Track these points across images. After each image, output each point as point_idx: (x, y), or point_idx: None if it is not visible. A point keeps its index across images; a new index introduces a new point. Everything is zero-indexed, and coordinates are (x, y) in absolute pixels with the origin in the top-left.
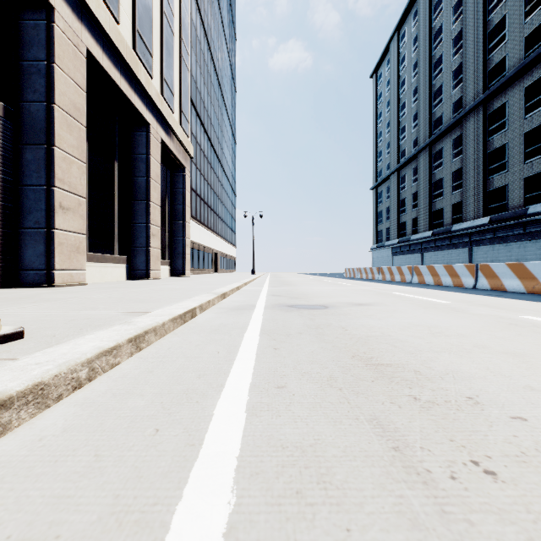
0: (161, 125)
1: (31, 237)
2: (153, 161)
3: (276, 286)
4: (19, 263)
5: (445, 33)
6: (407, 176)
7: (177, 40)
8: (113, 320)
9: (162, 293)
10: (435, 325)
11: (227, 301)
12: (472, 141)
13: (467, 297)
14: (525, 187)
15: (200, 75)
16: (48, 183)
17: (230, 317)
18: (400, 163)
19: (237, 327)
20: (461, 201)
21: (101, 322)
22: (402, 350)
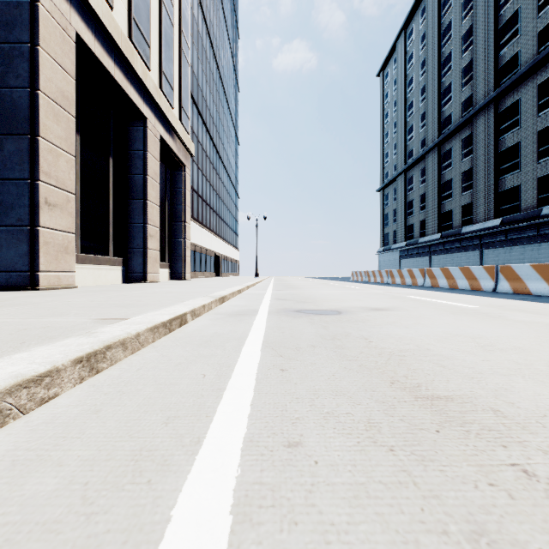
0: (159, 120)
1: (13, 236)
2: (151, 157)
3: (281, 289)
4: (1, 264)
5: (455, 29)
6: (415, 177)
7: (177, 32)
8: (75, 330)
9: (154, 297)
10: (479, 335)
11: (226, 305)
12: (483, 140)
13: (493, 301)
14: (538, 187)
15: (202, 73)
16: (32, 176)
17: (227, 324)
18: (407, 164)
19: (234, 338)
20: (471, 202)
21: (57, 332)
22: (456, 372)
